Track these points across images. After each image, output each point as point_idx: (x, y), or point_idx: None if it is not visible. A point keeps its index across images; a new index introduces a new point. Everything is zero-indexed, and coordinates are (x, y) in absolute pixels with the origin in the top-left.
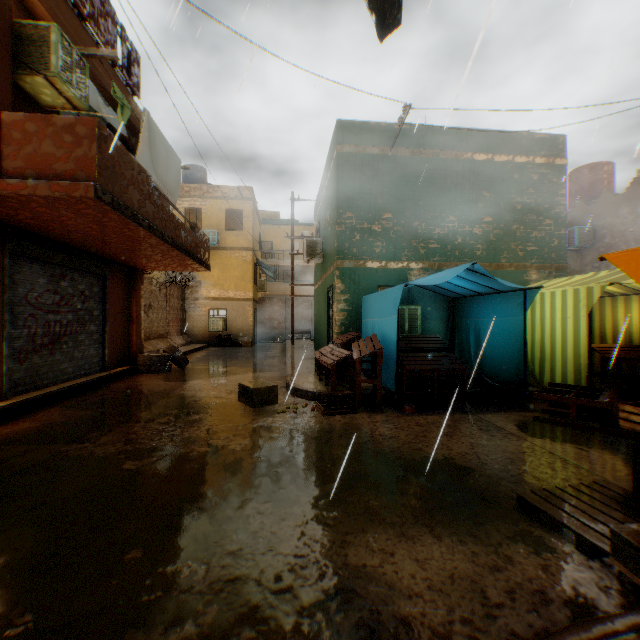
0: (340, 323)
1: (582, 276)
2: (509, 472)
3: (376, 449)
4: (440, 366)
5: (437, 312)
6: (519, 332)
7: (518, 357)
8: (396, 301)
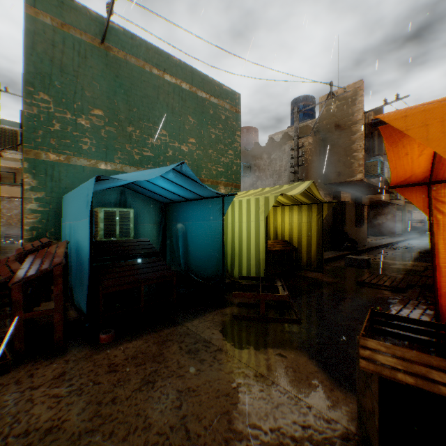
0: (31, 227)
1: (256, 190)
2: None
3: None
4: (147, 275)
5: (150, 216)
6: (219, 234)
7: (218, 256)
8: (89, 198)
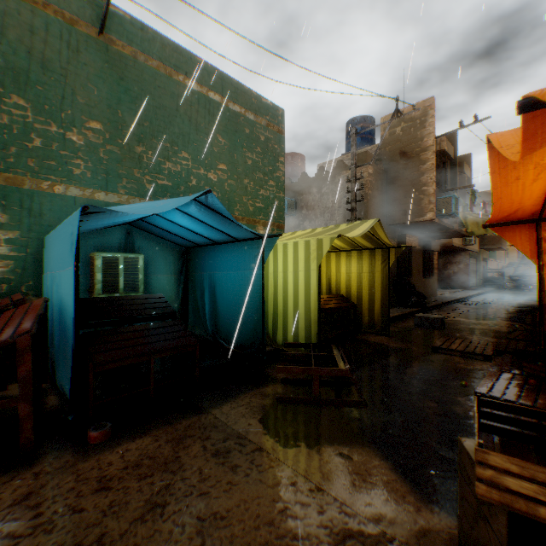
0: None
1: (305, 231)
2: None
3: None
4: (159, 345)
5: (167, 264)
6: (257, 287)
7: (256, 317)
8: (74, 239)
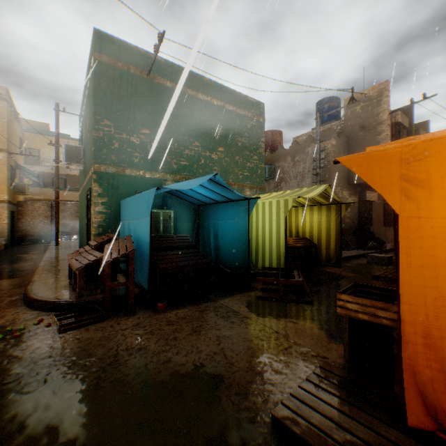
0: (98, 225)
1: (278, 193)
2: (254, 368)
3: (117, 376)
4: (189, 262)
5: (186, 216)
6: (245, 231)
7: (244, 250)
8: (149, 203)
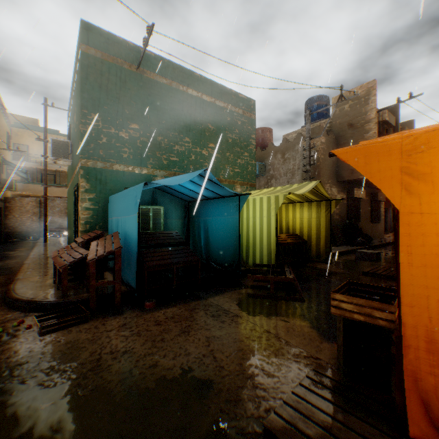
0: (85, 221)
1: (268, 189)
2: (245, 372)
3: (99, 383)
4: (178, 259)
5: (177, 212)
6: (235, 227)
7: (235, 246)
8: (137, 199)
